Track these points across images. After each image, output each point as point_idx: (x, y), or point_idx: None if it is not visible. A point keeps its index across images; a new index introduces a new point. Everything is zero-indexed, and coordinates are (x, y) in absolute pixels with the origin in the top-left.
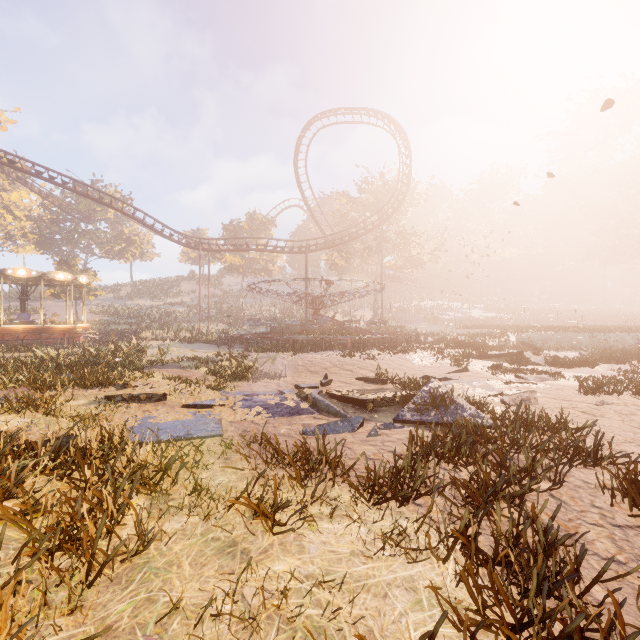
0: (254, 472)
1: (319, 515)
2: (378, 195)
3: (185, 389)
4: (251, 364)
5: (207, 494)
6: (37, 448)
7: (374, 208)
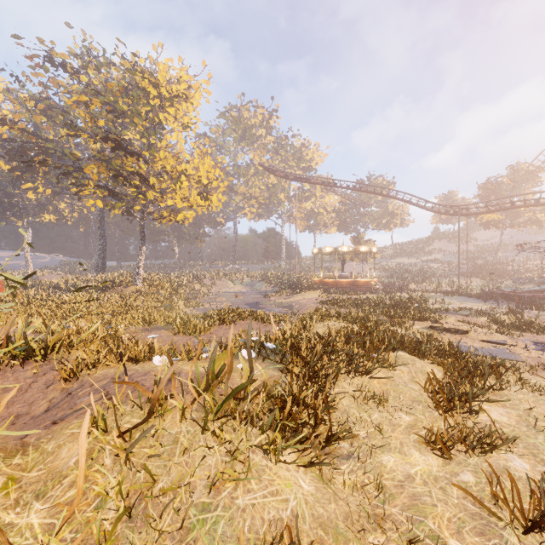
0: None
1: None
2: None
3: (478, 330)
4: (532, 320)
5: (527, 384)
6: (423, 343)
7: None
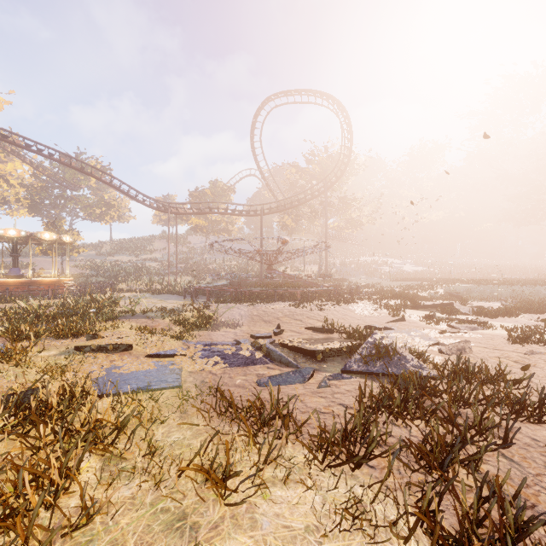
0: (209, 428)
1: (272, 479)
2: (323, 166)
3: (150, 339)
4: (211, 314)
5: (161, 454)
6: None
7: (320, 177)
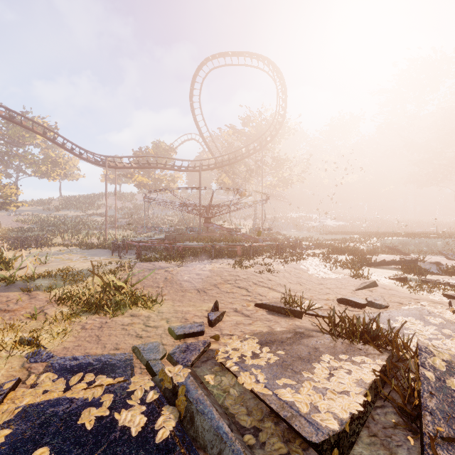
0: None
1: None
2: (258, 127)
3: None
4: (120, 284)
5: None
6: None
7: (255, 138)
